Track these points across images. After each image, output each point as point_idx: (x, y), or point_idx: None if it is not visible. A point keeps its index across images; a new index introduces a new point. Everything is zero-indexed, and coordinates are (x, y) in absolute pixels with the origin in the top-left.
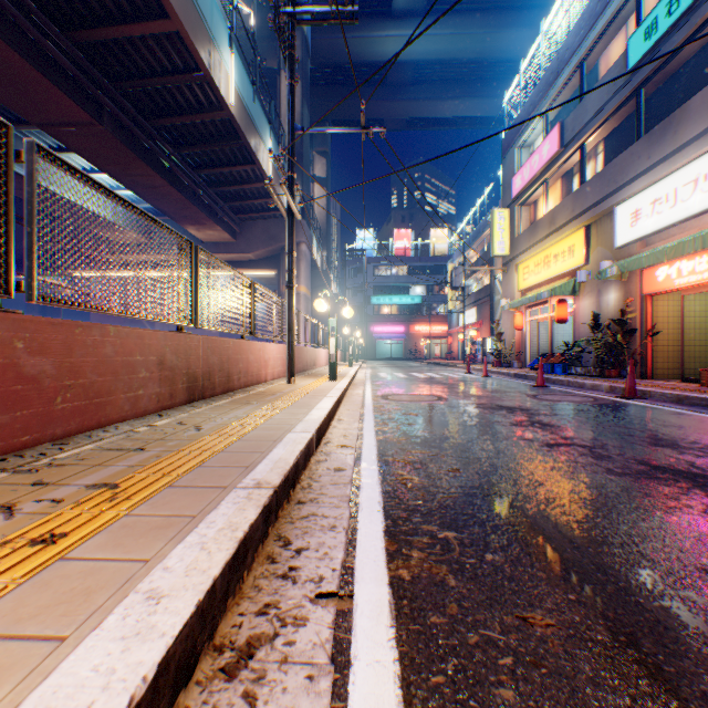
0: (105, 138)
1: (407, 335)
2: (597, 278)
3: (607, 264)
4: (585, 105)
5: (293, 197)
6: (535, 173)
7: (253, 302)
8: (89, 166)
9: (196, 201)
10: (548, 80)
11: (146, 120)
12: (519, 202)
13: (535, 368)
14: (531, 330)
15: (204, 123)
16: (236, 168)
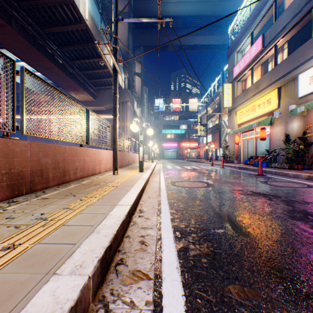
0: (14, 35)
1: (178, 148)
2: (290, 113)
3: (293, 107)
4: (278, 22)
5: (116, 60)
6: (247, 63)
7: (89, 123)
8: (15, 58)
9: (72, 77)
10: (254, 14)
11: (40, 28)
12: (237, 80)
13: (248, 164)
14: (243, 144)
15: (73, 32)
16: (92, 60)
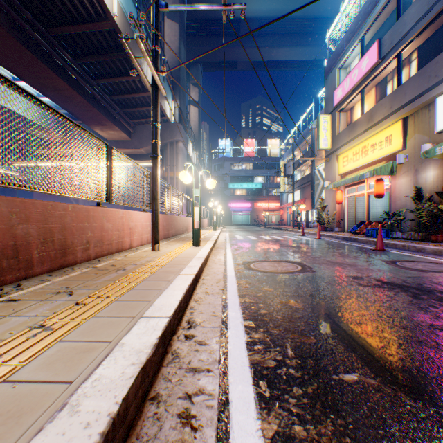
0: (4, 37)
1: (252, 209)
2: (424, 156)
3: (428, 147)
4: (404, 20)
5: (157, 70)
6: (355, 83)
7: (111, 168)
8: (10, 75)
9: (96, 105)
10: (366, 9)
11: (45, 28)
12: (339, 109)
13: (357, 233)
14: (348, 203)
15: (95, 35)
16: (125, 78)
